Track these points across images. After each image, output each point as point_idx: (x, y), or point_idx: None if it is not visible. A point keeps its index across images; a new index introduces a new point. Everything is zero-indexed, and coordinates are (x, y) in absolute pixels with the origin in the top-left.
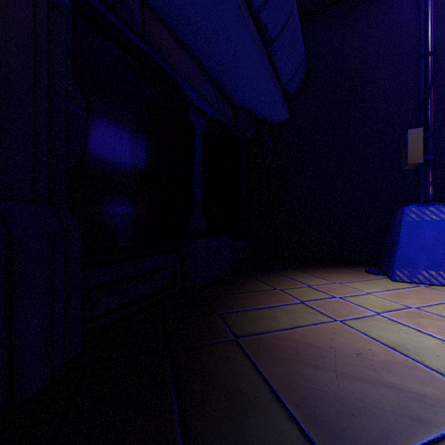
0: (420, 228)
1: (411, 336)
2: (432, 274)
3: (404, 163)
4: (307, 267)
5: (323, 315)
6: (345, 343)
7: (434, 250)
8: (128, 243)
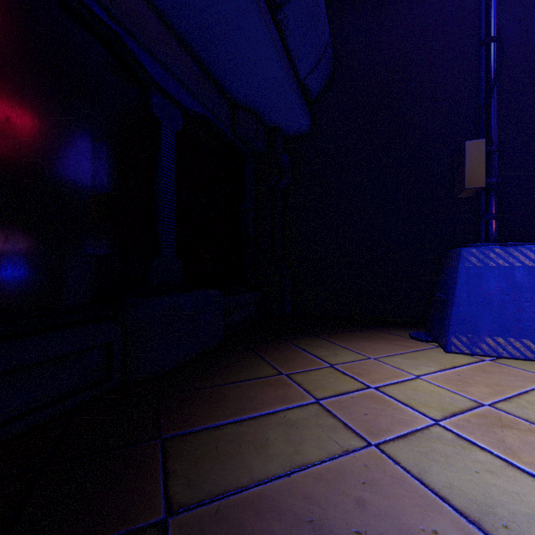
0: (483, 277)
1: (501, 481)
2: (500, 343)
3: (459, 188)
4: (333, 331)
5: (349, 431)
6: (385, 516)
7: (502, 308)
8: (5, 309)
